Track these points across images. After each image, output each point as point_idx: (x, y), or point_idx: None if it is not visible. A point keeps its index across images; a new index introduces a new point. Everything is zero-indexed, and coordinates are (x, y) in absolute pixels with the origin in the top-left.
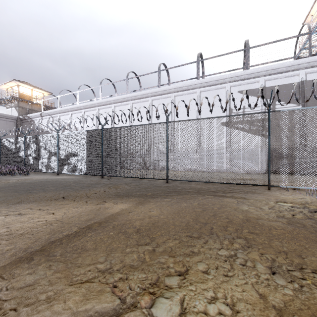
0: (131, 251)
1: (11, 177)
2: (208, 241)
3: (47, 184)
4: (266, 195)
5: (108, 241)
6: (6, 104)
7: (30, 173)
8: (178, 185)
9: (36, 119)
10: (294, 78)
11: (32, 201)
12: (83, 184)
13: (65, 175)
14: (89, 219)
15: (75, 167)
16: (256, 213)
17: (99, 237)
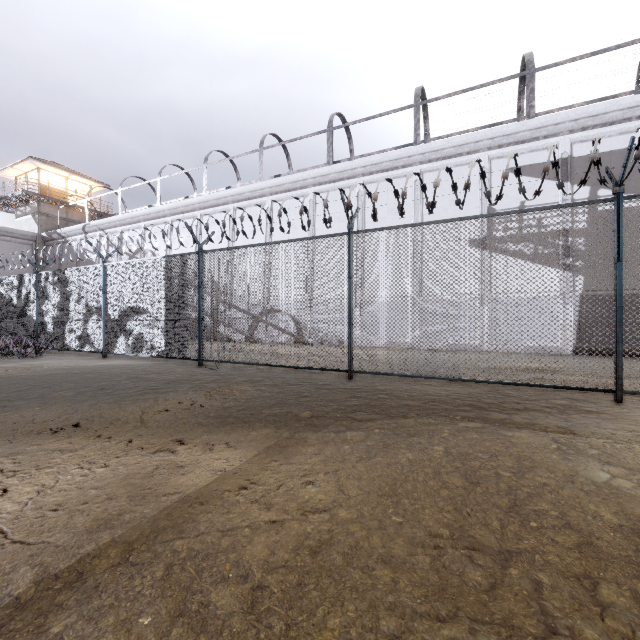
0: None
1: None
2: None
3: (66, 380)
4: (623, 420)
5: None
6: (15, 209)
7: (50, 351)
8: (377, 388)
9: (75, 238)
10: None
11: None
12: (149, 382)
13: (121, 358)
14: (103, 521)
15: (140, 340)
16: None
17: None
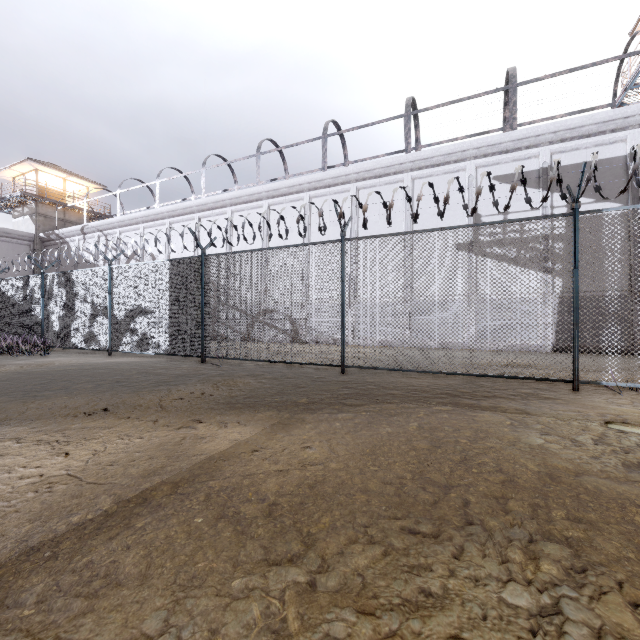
0: (245, 590)
1: (9, 360)
2: (464, 552)
3: (81, 375)
4: (573, 404)
5: (186, 548)
6: (12, 210)
7: (55, 350)
8: (367, 380)
9: (73, 239)
10: (616, 146)
11: (30, 418)
12: (159, 376)
13: (126, 356)
14: (152, 471)
15: (145, 339)
16: (569, 456)
17: (164, 535)
